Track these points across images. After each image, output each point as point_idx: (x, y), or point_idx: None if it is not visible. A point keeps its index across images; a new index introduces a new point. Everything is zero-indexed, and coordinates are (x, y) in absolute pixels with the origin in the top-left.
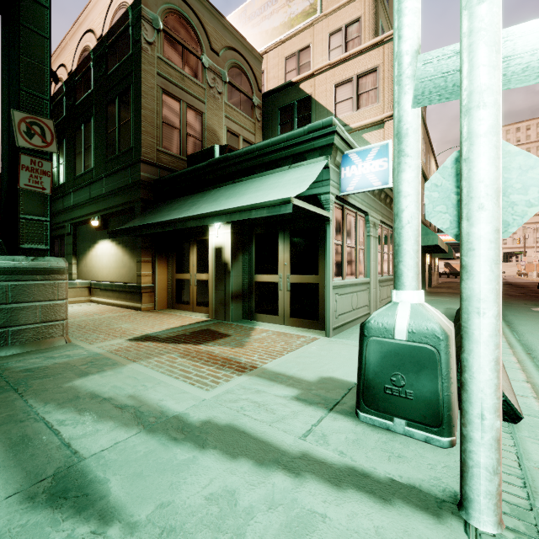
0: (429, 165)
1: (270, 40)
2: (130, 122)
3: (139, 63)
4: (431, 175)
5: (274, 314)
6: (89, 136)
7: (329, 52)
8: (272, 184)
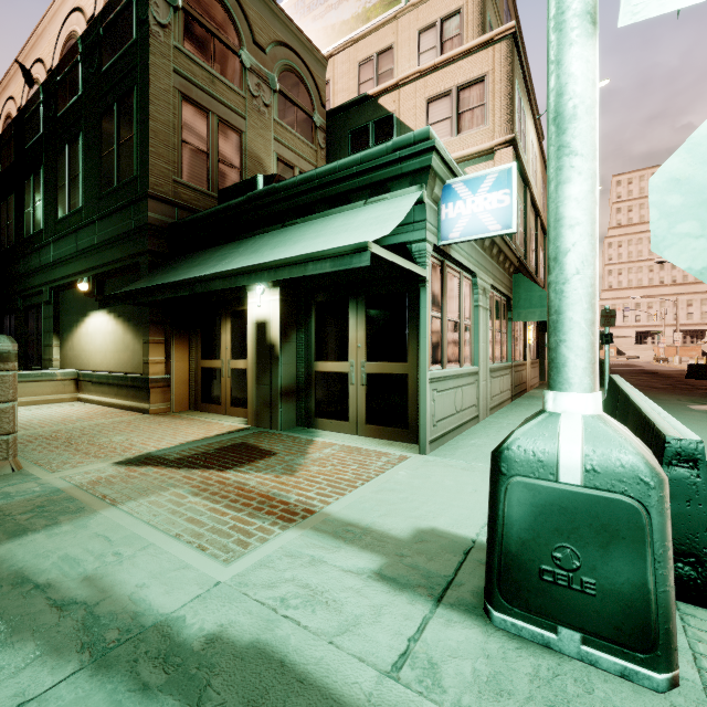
0: None
1: (338, 39)
2: (133, 140)
3: (146, 53)
4: None
5: (343, 419)
6: (76, 161)
7: (419, 56)
8: (339, 227)
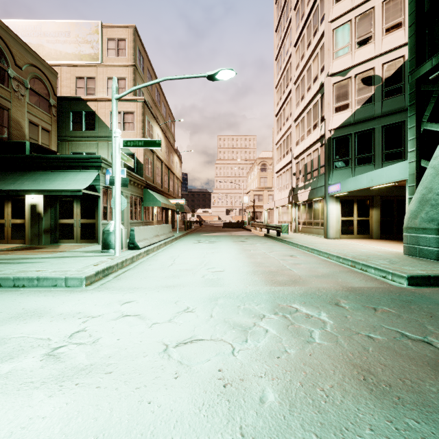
0: (172, 160)
1: (64, 60)
2: None
3: None
4: (174, 165)
5: (72, 239)
6: None
7: (108, 88)
8: (71, 179)
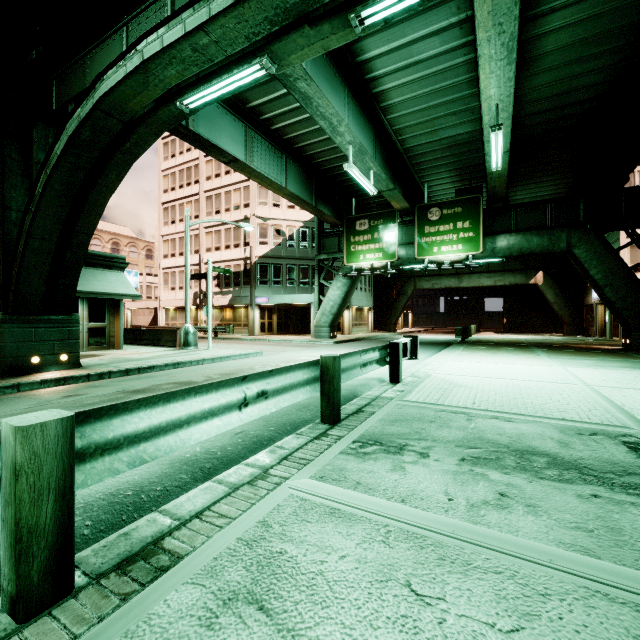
0: None
1: None
2: None
3: None
4: None
5: None
6: None
7: None
8: (105, 279)
